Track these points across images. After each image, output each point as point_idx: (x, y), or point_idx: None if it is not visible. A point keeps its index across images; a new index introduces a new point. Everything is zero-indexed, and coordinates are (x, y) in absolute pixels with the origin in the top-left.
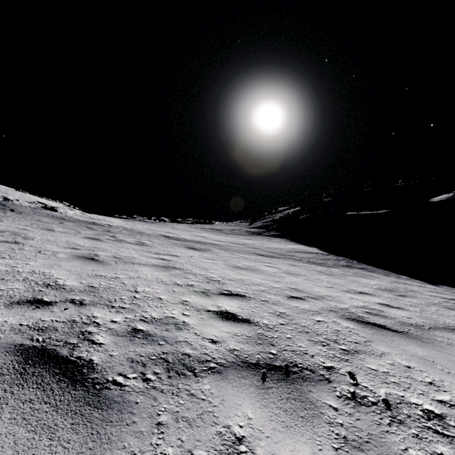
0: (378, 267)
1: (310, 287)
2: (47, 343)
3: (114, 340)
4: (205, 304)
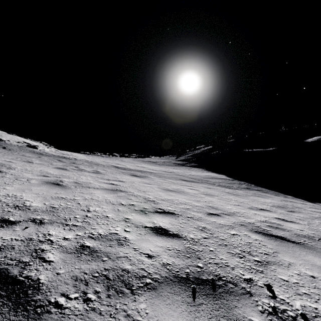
0: (270, 189)
1: (223, 205)
2: (2, 262)
3: (62, 258)
4: (143, 221)
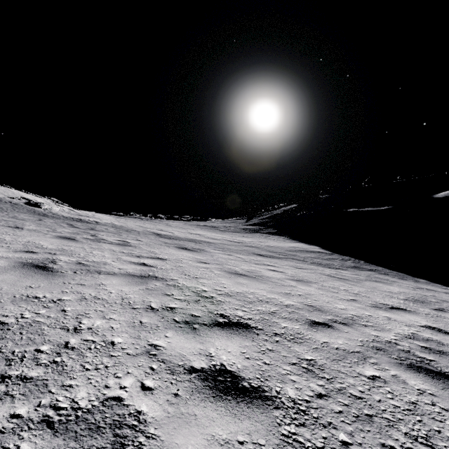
0: (389, 268)
1: (330, 302)
2: None
3: None
4: (186, 352)
